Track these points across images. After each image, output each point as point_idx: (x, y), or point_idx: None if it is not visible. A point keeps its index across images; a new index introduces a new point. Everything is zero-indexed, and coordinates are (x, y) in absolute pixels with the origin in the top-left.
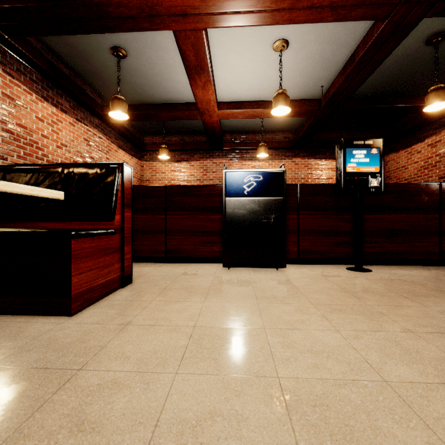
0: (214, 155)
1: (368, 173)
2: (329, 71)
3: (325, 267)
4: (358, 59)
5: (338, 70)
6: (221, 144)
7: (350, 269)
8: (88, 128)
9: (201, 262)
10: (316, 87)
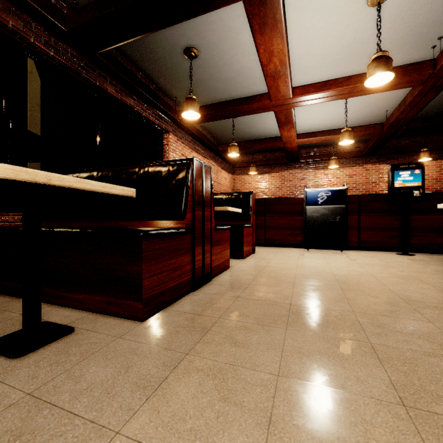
0: (291, 167)
1: (411, 187)
2: (391, 102)
3: (379, 252)
4: (407, 103)
5: (398, 100)
6: (297, 159)
7: (397, 254)
8: (209, 161)
9: (288, 247)
10: (380, 112)
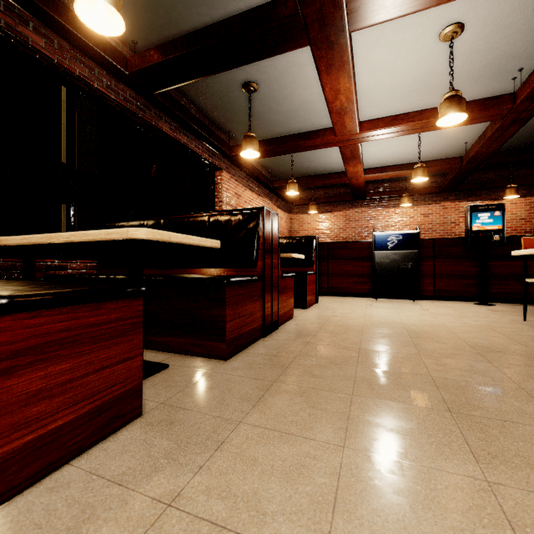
0: (356, 205)
1: (491, 230)
2: (470, 134)
3: (455, 302)
4: (487, 137)
5: (479, 132)
6: (364, 195)
7: (476, 304)
8: (263, 199)
9: (354, 296)
10: (459, 144)
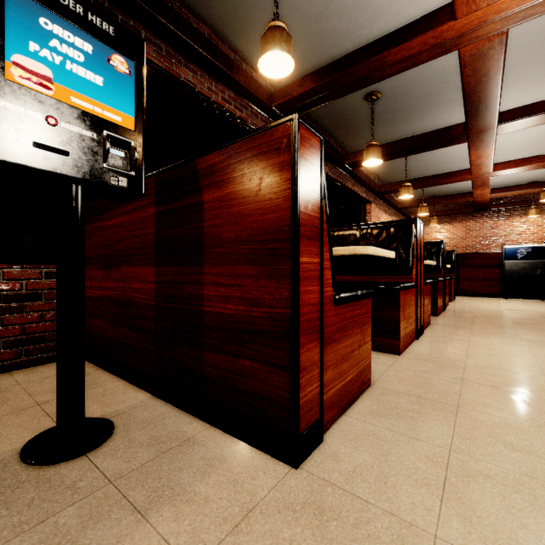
0: (477, 216)
1: None
2: None
3: None
4: None
5: None
6: (486, 208)
7: None
8: (392, 218)
9: (483, 297)
10: None
